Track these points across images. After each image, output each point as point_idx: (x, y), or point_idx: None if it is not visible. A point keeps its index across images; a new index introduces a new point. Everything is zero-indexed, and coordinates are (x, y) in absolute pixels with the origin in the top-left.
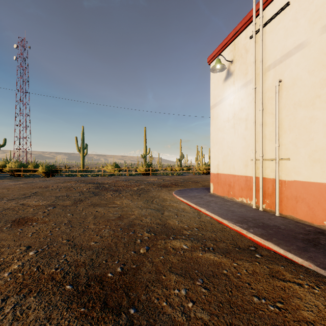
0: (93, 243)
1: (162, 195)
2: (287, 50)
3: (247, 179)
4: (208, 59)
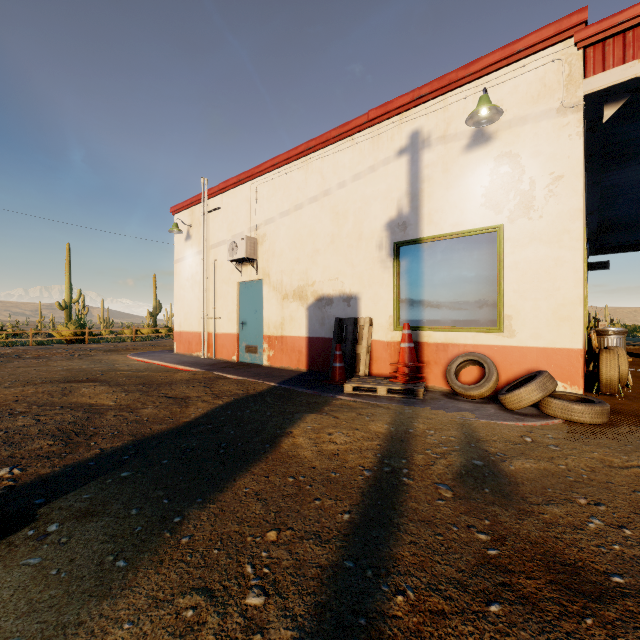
0: (57, 376)
1: (113, 357)
2: (219, 240)
3: (201, 335)
4: (172, 209)
